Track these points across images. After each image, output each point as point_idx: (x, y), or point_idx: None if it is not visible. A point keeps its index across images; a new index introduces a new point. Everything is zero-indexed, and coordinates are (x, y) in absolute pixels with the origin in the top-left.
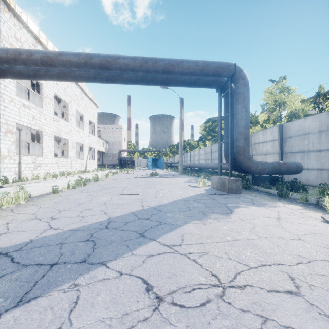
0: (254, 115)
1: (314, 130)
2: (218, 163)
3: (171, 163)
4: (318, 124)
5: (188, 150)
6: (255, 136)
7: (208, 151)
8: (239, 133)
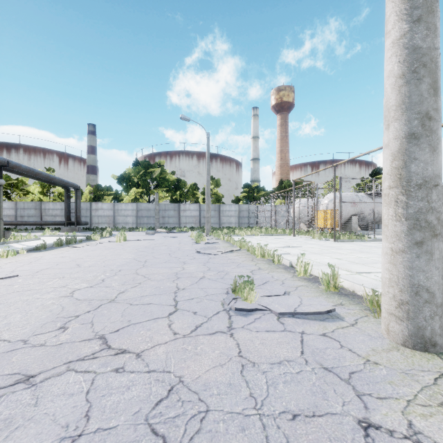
0: (20, 183)
1: (85, 208)
2: (65, 221)
3: None
4: (86, 206)
5: None
6: (46, 205)
7: None
8: (79, 210)
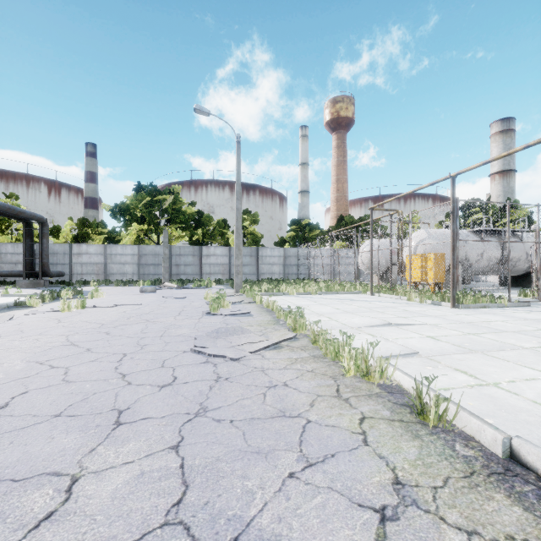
0: None
1: (61, 252)
2: (23, 271)
3: None
4: (63, 249)
5: None
6: (2, 247)
7: None
8: (46, 255)
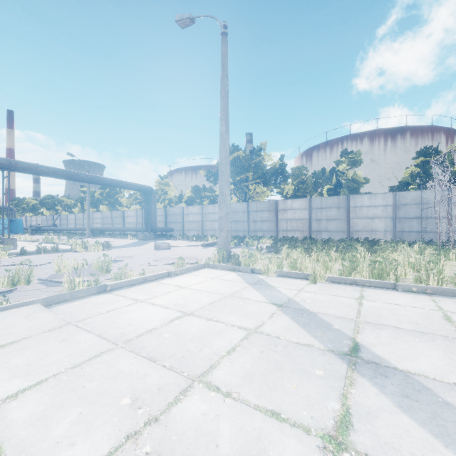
0: None
1: (178, 213)
2: (142, 227)
3: (41, 226)
4: (179, 211)
5: (61, 209)
6: None
7: (108, 216)
8: (153, 215)
